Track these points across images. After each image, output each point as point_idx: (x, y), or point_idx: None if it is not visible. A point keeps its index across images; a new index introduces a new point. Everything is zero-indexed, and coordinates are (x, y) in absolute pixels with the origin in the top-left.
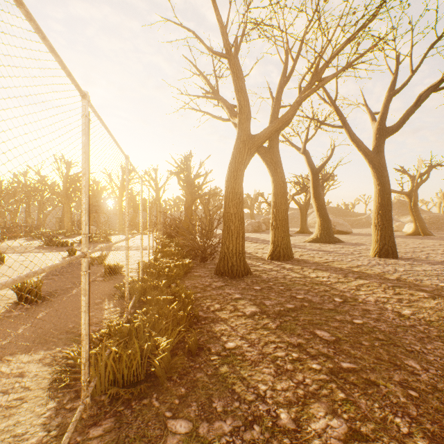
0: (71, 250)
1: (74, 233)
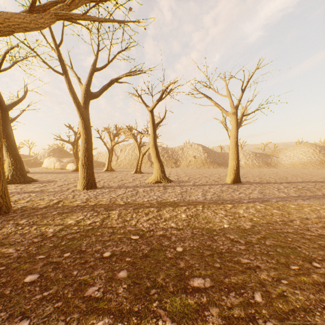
0: None
1: None
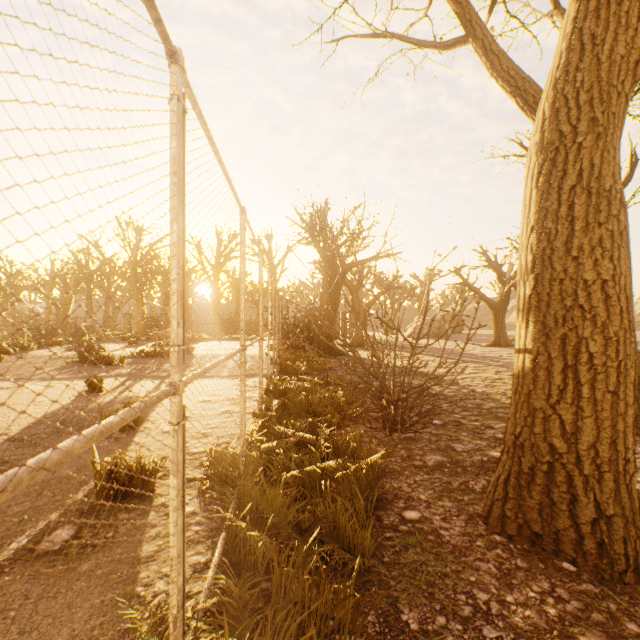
0: (92, 381)
1: (146, 337)
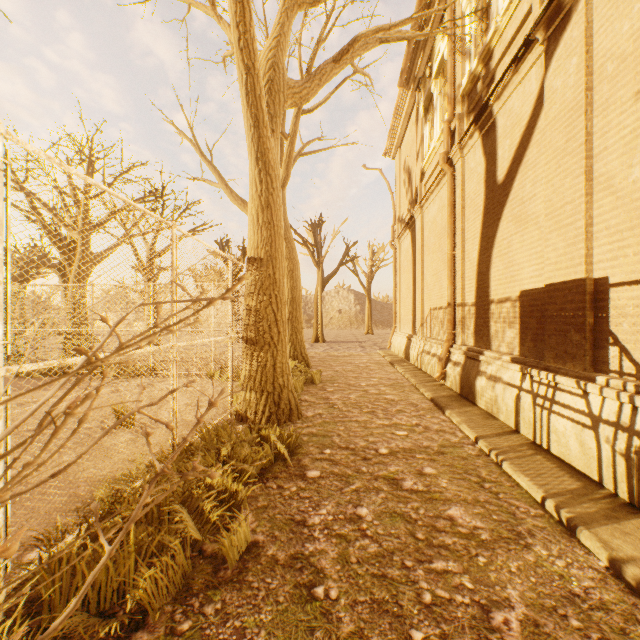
0: None
1: None
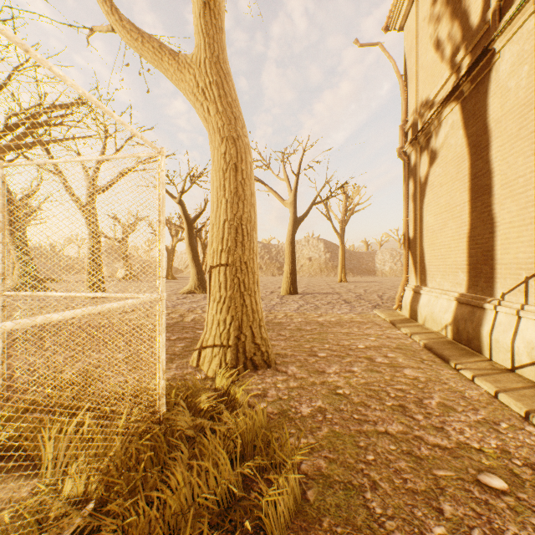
0: None
1: None
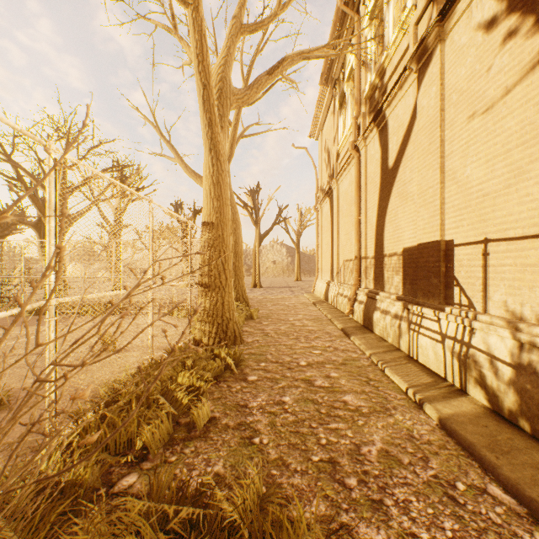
0: None
1: None
